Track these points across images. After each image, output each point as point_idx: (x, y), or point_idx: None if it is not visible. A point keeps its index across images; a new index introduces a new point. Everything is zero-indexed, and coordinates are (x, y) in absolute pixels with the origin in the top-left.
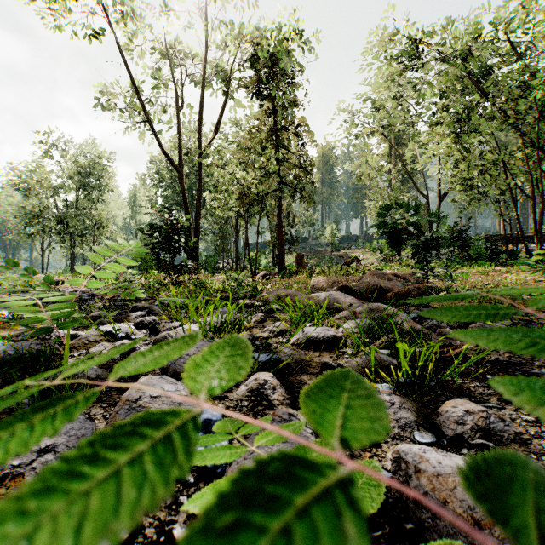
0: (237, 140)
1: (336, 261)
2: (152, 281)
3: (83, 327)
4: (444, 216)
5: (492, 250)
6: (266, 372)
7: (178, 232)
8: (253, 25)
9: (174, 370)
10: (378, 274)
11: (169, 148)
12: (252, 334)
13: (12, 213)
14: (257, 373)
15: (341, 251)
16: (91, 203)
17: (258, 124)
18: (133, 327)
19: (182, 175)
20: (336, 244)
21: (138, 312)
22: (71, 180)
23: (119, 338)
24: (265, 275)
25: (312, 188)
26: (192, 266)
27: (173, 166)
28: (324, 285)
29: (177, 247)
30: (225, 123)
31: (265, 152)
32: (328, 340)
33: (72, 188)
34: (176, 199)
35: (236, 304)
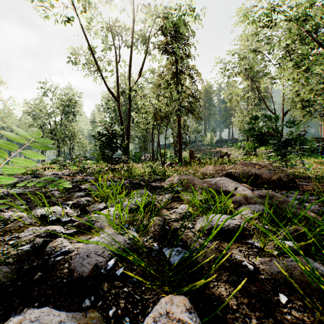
0: (152, 82)
1: (214, 155)
2: (100, 168)
3: (37, 205)
4: (297, 123)
5: (323, 147)
6: (180, 300)
7: (116, 137)
8: (162, 6)
9: (80, 273)
10: (245, 164)
11: (113, 88)
12: (162, 219)
13: (25, 128)
14: (169, 298)
15: (217, 149)
16: (69, 122)
17: (165, 70)
18: (68, 208)
19: (119, 103)
20: (213, 145)
21: (79, 193)
22: (58, 109)
23: (50, 221)
24: (170, 164)
25: (199, 109)
26: (124, 158)
27: (113, 97)
28: (211, 172)
29: (115, 146)
30: (145, 71)
31: (170, 87)
32: (233, 229)
33: (58, 113)
34: (117, 119)
35: (150, 186)
